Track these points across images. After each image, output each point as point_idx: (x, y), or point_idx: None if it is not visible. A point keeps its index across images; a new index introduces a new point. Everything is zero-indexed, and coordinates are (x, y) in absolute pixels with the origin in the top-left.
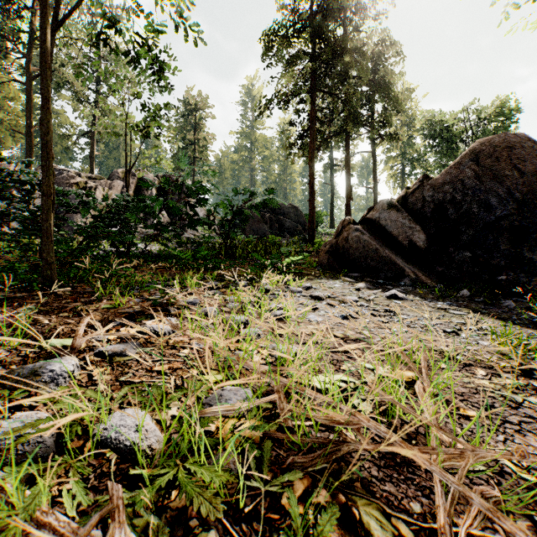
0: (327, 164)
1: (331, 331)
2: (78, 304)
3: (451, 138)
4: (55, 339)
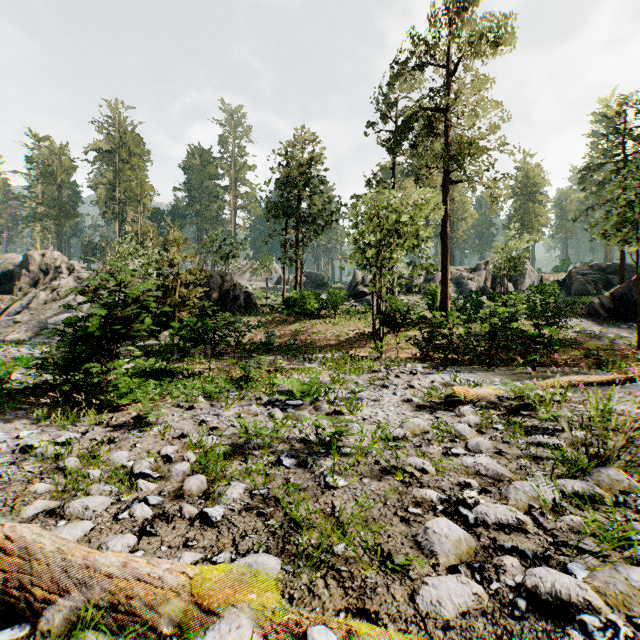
0: None
1: None
2: None
3: None
4: None
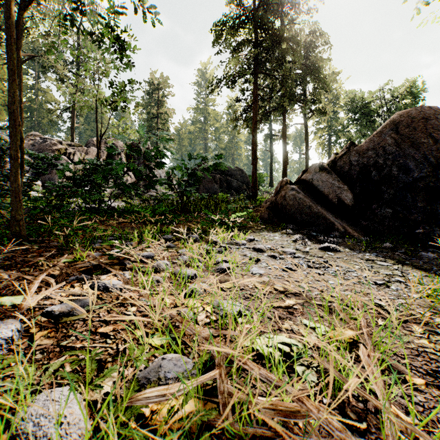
0: (267, 134)
1: (273, 284)
2: (41, 259)
3: (370, 113)
4: (8, 297)
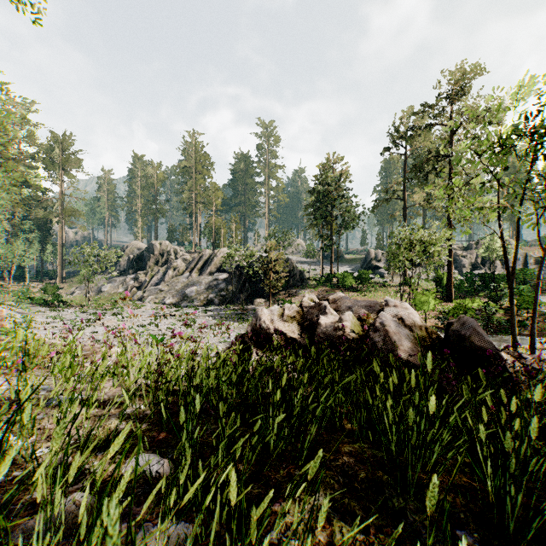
0: None
1: None
2: None
3: None
4: None
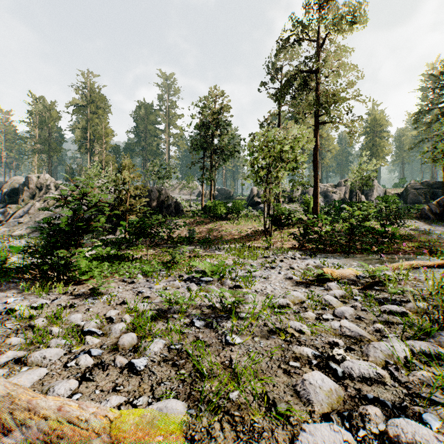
0: None
1: None
2: None
3: None
4: None
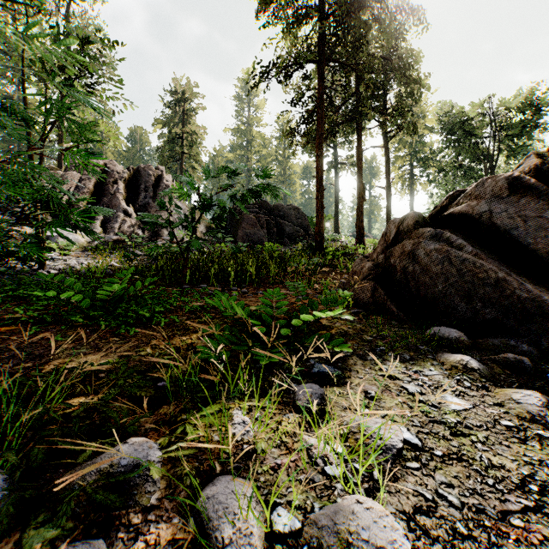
0: (331, 162)
1: None
2: None
3: (472, 133)
4: None
